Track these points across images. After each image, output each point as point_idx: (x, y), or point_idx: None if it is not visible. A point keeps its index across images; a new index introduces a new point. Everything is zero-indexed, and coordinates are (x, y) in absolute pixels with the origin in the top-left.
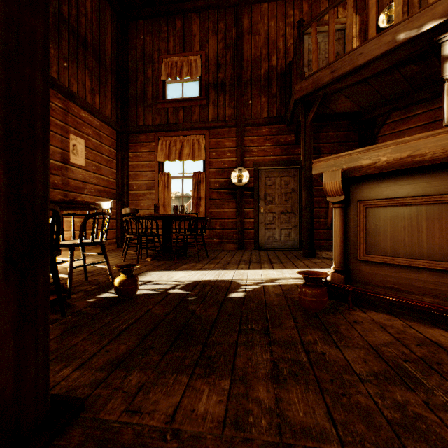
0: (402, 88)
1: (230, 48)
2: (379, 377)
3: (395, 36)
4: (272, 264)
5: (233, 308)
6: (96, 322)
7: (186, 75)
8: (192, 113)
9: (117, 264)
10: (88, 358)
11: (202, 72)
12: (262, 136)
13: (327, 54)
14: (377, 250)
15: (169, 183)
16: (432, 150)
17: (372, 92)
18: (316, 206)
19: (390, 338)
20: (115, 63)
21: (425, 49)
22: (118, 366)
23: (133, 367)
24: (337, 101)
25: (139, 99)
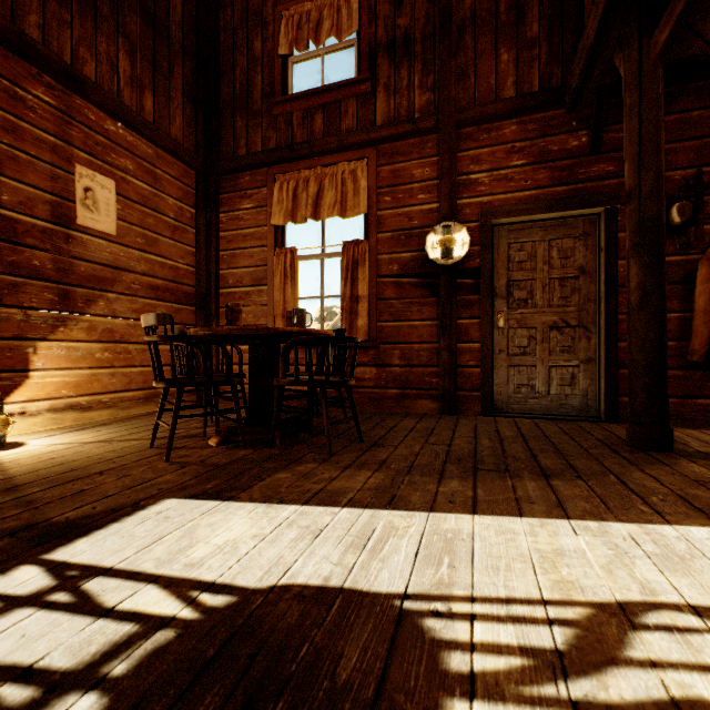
0: None
1: None
2: None
3: None
4: (551, 485)
5: None
6: None
7: (328, 34)
8: (341, 115)
9: (123, 458)
10: None
11: (362, 22)
12: (502, 144)
13: None
14: None
15: (294, 270)
16: None
17: None
18: None
19: None
20: (193, 36)
21: None
22: None
23: None
24: None
25: (239, 104)
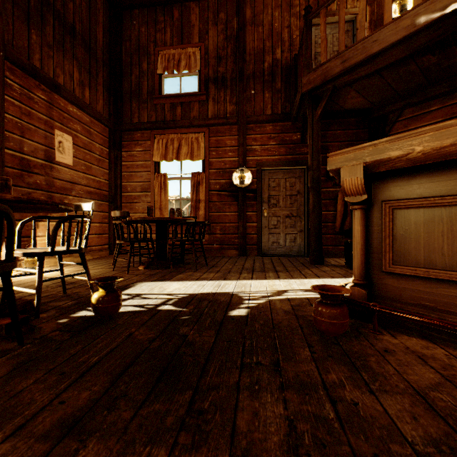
0: (417, 82)
1: (231, 40)
2: (441, 448)
3: (415, 19)
4: (278, 273)
5: (234, 331)
6: (60, 353)
7: (184, 68)
8: (191, 109)
9: (106, 274)
10: (31, 416)
11: (201, 65)
12: (266, 134)
13: (335, 47)
14: (407, 260)
15: (165, 185)
16: None
17: (384, 86)
18: (324, 209)
19: (436, 376)
20: (108, 55)
21: (447, 34)
22: (70, 430)
23: (91, 431)
24: (346, 96)
25: (134, 94)
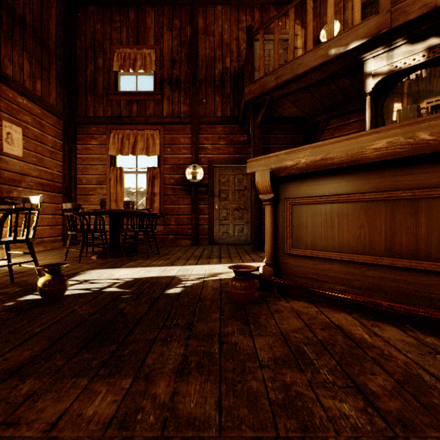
0: (338, 98)
1: (185, 46)
2: (278, 362)
3: (328, 50)
4: (221, 259)
5: (165, 304)
6: (6, 328)
7: (140, 68)
8: (147, 107)
9: None
10: None
11: (157, 67)
12: (217, 134)
13: None
14: (301, 244)
15: (121, 178)
16: (339, 155)
17: (313, 99)
18: None
19: (301, 324)
20: (61, 48)
21: (352, 65)
22: (12, 375)
23: (30, 374)
24: (283, 105)
25: (89, 89)
